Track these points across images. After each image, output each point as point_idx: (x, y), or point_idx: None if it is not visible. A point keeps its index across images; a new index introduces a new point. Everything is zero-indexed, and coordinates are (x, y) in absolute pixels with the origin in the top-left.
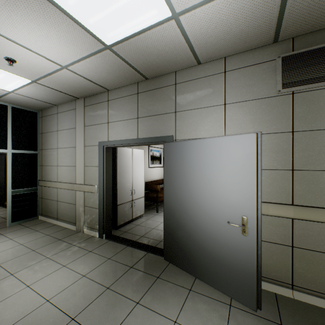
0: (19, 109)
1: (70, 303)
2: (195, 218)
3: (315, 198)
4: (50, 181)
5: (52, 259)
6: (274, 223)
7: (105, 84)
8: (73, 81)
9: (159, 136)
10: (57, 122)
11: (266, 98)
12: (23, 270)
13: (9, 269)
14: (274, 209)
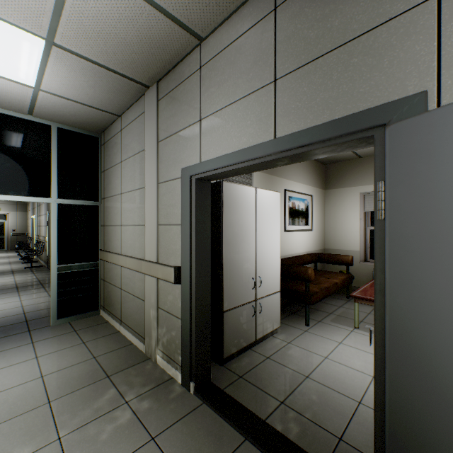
0: (69, 132)
1: None
2: None
3: None
4: (111, 252)
5: (62, 450)
6: None
7: (189, 12)
8: (118, 18)
9: (353, 113)
10: (120, 146)
11: None
12: None
13: None
14: None
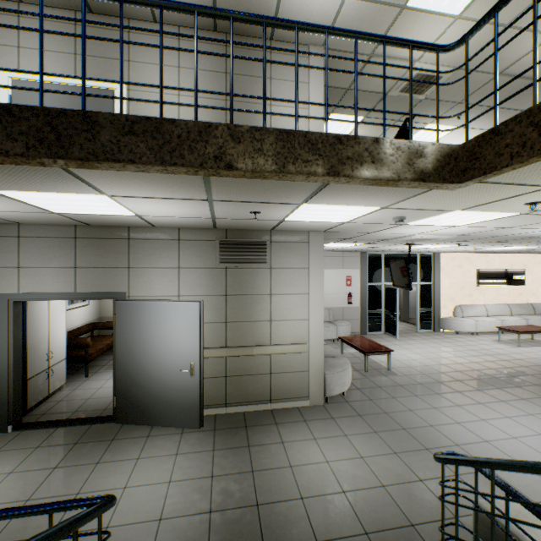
0: None
1: (14, 495)
2: (153, 372)
3: (238, 340)
4: None
5: None
6: (215, 362)
7: (21, 221)
8: None
9: (108, 291)
10: None
11: (210, 268)
12: None
13: None
14: (215, 352)
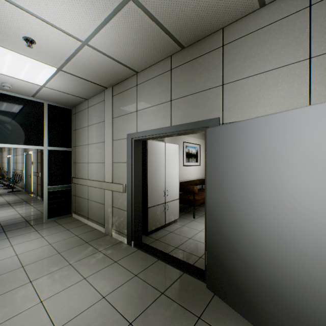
0: (54, 106)
1: None
2: (258, 238)
3: None
4: (81, 178)
5: (73, 267)
6: None
7: (132, 64)
8: (98, 63)
9: (198, 120)
10: (87, 117)
11: None
12: (42, 277)
13: (30, 274)
14: None
